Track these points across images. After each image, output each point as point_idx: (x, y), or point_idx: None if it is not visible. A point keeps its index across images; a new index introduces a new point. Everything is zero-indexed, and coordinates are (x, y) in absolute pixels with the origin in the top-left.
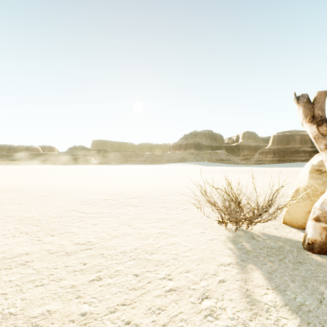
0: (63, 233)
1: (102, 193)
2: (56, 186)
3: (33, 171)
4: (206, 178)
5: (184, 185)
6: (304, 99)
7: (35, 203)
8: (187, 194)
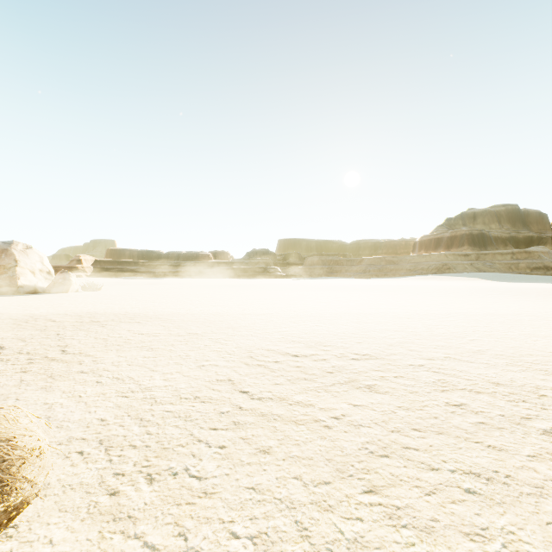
0: (176, 475)
1: (289, 338)
2: (217, 314)
3: (199, 287)
4: (532, 312)
5: (480, 329)
6: None
7: (172, 349)
8: (513, 361)
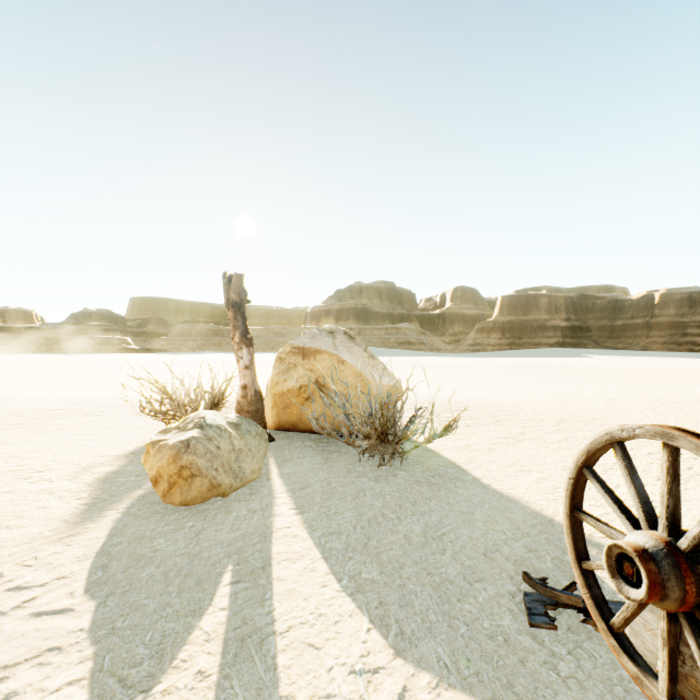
0: None
1: (65, 402)
2: None
3: None
4: None
5: None
6: (226, 280)
7: None
8: None
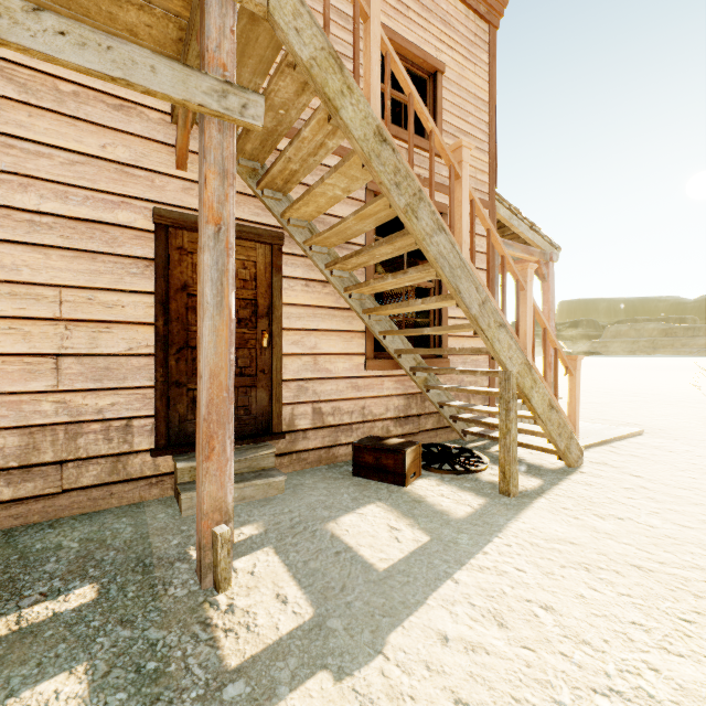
0: None
1: (598, 388)
2: None
3: None
4: None
5: None
6: None
7: None
8: None
